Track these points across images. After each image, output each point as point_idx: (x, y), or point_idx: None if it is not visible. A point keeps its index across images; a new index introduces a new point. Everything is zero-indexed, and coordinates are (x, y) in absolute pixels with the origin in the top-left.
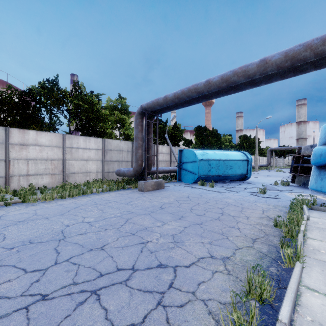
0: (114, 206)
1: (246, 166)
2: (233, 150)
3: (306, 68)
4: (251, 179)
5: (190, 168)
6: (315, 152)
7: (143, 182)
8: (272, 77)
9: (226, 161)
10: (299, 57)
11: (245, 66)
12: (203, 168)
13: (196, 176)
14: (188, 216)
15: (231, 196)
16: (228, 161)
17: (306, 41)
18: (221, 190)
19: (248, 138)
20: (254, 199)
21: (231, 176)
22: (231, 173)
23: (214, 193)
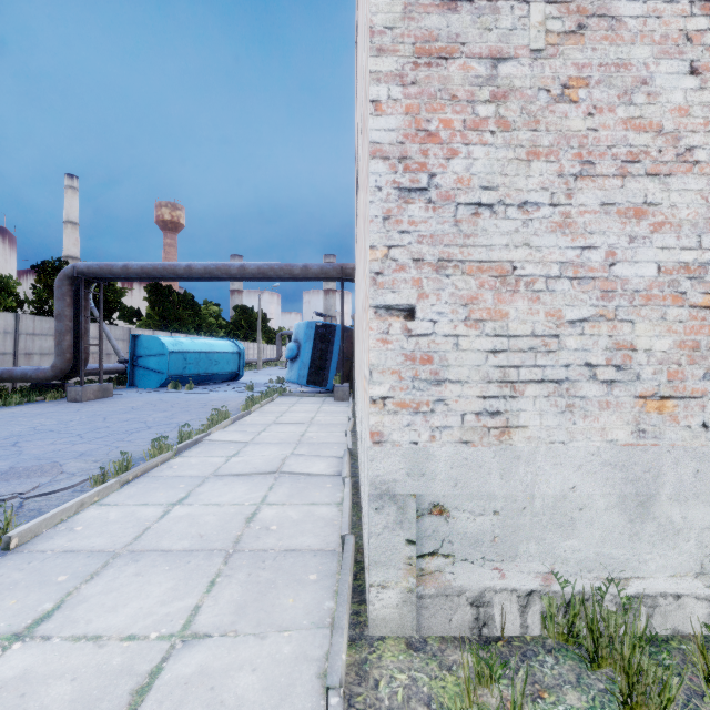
0: (60, 414)
1: (238, 360)
2: (222, 333)
3: (276, 279)
4: (246, 379)
5: (153, 365)
6: (288, 347)
7: (80, 386)
8: (252, 278)
9: (211, 354)
10: (268, 274)
11: (228, 266)
12: (176, 364)
13: (165, 376)
14: (173, 410)
15: (215, 395)
16: (213, 354)
17: (272, 264)
18: (204, 392)
19: (250, 313)
20: (240, 395)
21: (217, 375)
22: (217, 371)
23: (195, 395)
